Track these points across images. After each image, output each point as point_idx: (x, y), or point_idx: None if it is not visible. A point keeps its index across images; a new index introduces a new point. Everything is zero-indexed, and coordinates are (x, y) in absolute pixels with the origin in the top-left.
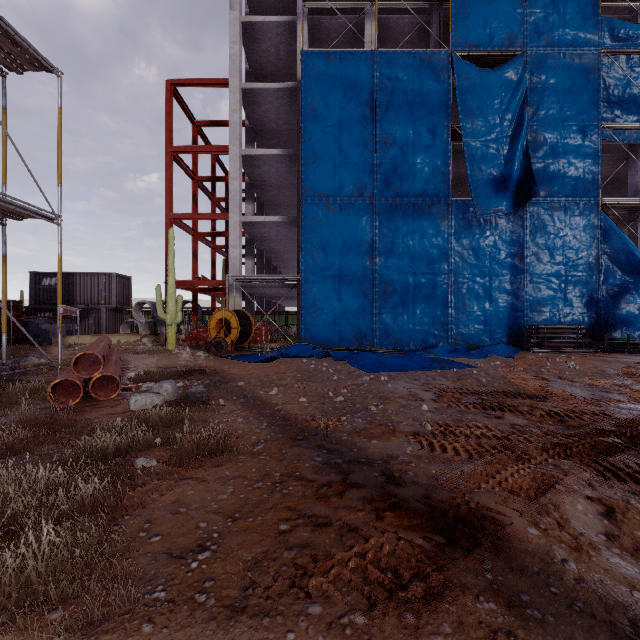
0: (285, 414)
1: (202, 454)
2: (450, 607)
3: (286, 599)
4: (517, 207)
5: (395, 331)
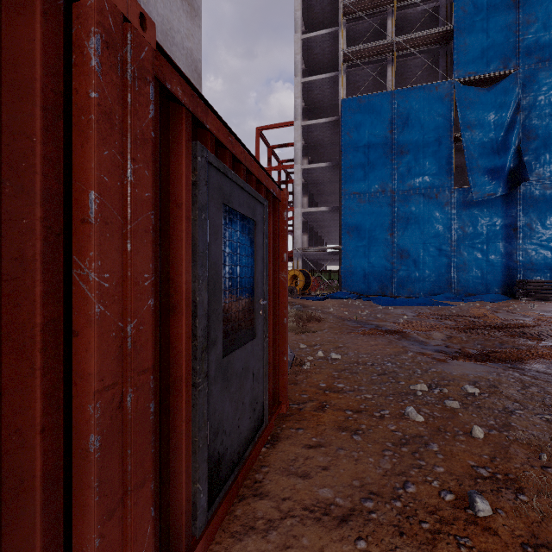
0: (339, 316)
1: (314, 319)
2: (383, 338)
3: (346, 334)
4: (510, 190)
5: (409, 284)
